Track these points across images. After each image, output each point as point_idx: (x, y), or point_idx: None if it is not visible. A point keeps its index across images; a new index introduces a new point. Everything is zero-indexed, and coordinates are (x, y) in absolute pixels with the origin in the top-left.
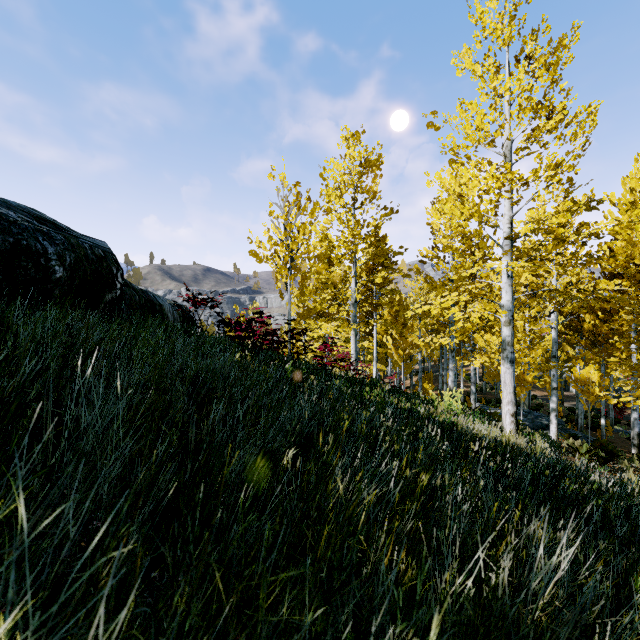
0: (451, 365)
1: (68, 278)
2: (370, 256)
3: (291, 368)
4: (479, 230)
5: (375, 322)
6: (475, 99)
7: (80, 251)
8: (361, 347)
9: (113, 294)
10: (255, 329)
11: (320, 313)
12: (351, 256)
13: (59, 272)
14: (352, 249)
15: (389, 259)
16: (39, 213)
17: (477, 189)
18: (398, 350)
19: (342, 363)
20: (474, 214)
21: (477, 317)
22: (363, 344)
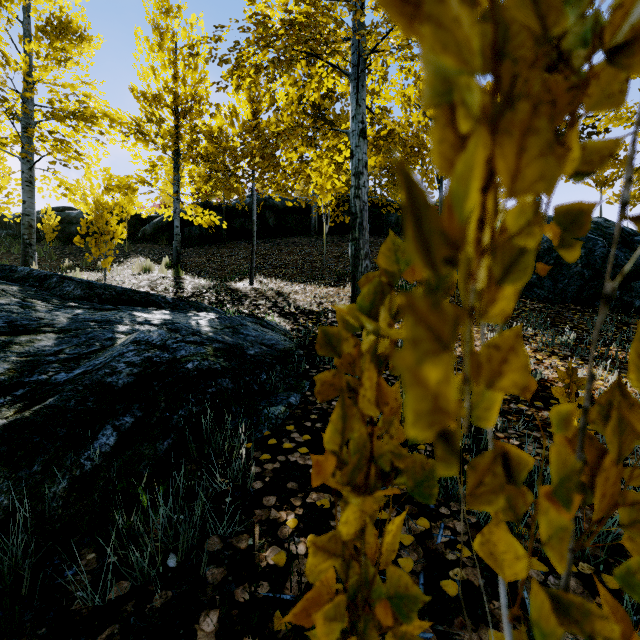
0: None
1: None
2: None
3: None
4: None
5: None
6: None
7: None
8: None
9: None
10: None
11: None
12: None
13: None
14: None
15: None
16: None
17: None
18: None
19: None
20: None
21: None
22: None
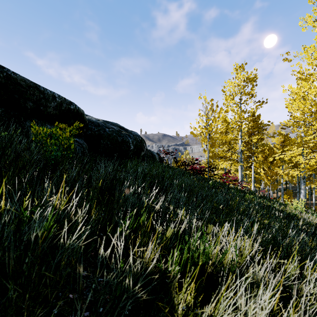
0: (302, 186)
1: (133, 149)
2: (250, 126)
3: (211, 183)
4: (316, 114)
5: (252, 161)
6: (313, 44)
7: (136, 139)
8: (244, 174)
9: (143, 153)
10: (195, 166)
11: (221, 156)
12: (238, 128)
13: (132, 147)
14: (239, 125)
15: (261, 128)
16: (119, 125)
17: (314, 93)
18: (267, 176)
19: (233, 182)
20: (312, 106)
21: (313, 161)
22: (245, 172)
